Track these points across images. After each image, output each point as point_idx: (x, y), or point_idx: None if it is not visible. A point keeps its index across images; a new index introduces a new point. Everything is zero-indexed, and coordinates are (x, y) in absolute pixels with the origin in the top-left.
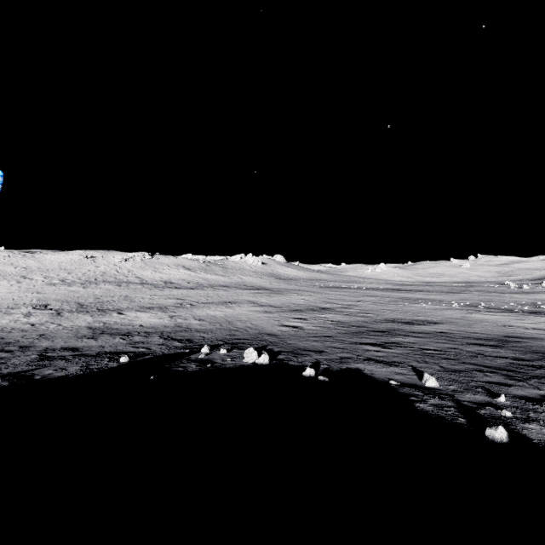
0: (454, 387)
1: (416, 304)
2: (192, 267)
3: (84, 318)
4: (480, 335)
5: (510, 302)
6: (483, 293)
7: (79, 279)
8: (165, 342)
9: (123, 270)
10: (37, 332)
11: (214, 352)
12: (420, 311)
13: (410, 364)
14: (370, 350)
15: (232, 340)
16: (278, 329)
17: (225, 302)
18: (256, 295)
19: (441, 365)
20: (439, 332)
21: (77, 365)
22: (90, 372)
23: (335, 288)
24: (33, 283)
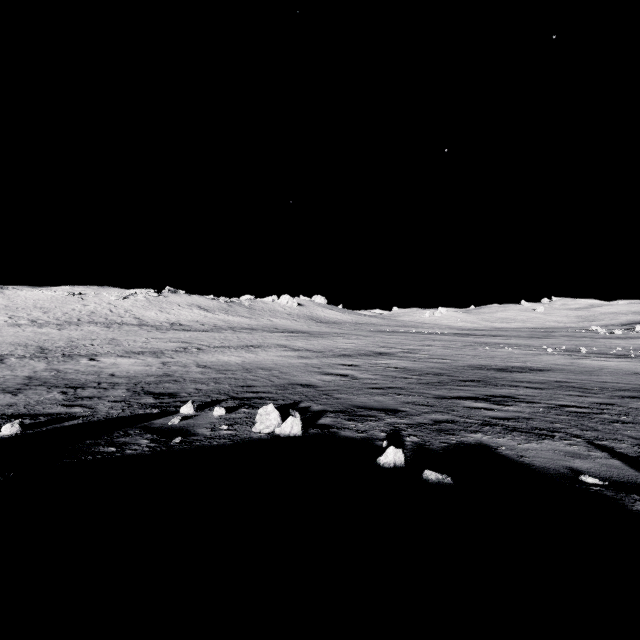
0: None
1: (500, 349)
2: (209, 308)
3: (35, 365)
4: (621, 386)
5: (614, 347)
6: (572, 338)
7: (56, 320)
8: (129, 398)
9: (119, 309)
10: None
11: (203, 412)
12: (509, 356)
13: (572, 434)
14: (475, 408)
15: (243, 393)
16: (319, 379)
17: (246, 346)
18: (289, 338)
19: (629, 435)
20: (558, 381)
21: None
22: None
23: (390, 332)
24: None
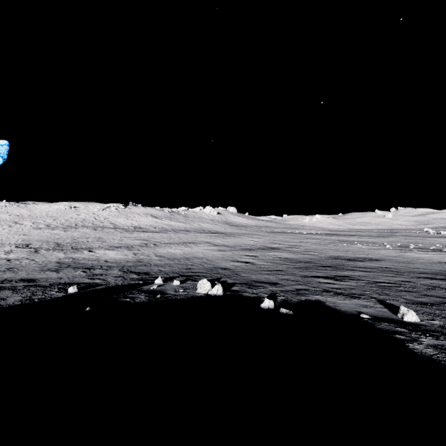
0: (438, 321)
1: (353, 245)
2: (158, 216)
3: (58, 254)
4: (424, 270)
5: (435, 244)
6: (408, 237)
7: (62, 224)
8: (123, 275)
9: (100, 217)
10: (8, 266)
11: (167, 283)
12: (358, 250)
13: (371, 296)
14: (323, 282)
15: (187, 273)
16: (232, 264)
17: (184, 243)
18: (212, 237)
19: (405, 298)
20: (384, 267)
21: (21, 295)
22: (29, 303)
23: (280, 233)
24: (22, 227)
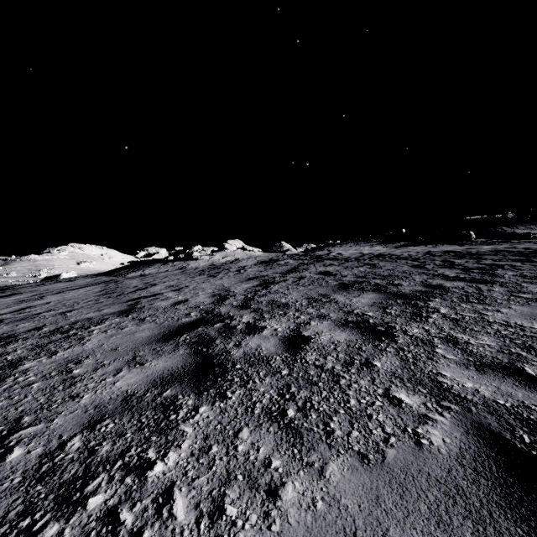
0: None
1: None
2: None
3: None
4: None
5: None
6: None
7: None
8: None
9: None
10: None
11: None
12: None
13: None
14: None
15: None
16: None
17: None
18: None
19: None
20: None
21: None
22: None
23: None
24: None
